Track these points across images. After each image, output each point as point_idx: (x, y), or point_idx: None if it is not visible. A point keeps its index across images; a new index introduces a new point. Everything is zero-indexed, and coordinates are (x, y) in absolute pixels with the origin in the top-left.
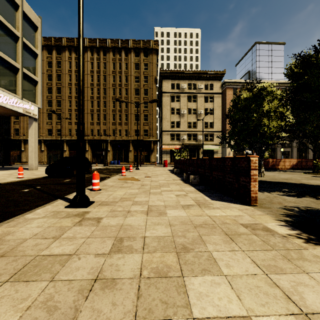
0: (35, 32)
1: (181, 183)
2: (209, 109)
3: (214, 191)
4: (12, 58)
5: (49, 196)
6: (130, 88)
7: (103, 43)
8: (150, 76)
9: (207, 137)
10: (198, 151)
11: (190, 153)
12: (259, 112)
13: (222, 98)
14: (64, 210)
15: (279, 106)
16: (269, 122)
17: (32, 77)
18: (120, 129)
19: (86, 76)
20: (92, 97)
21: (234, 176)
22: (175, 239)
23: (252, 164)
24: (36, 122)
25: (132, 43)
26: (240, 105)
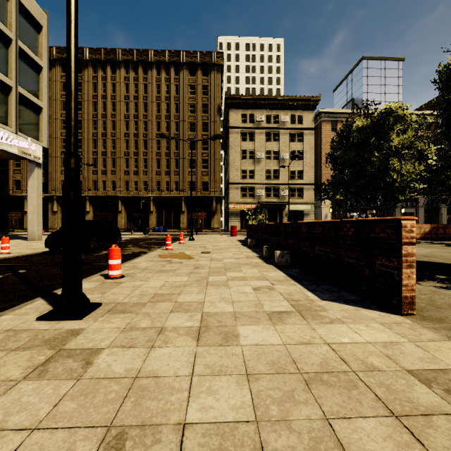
0: (38, 34)
1: (260, 264)
2: (297, 151)
3: (319, 280)
4: (0, 71)
5: (28, 289)
6: (183, 121)
7: (143, 56)
8: (211, 103)
9: (294, 193)
10: (281, 212)
11: (270, 215)
12: (382, 150)
13: (315, 136)
14: (32, 326)
15: (417, 140)
16: (401, 165)
17: (33, 101)
18: (167, 180)
19: (118, 104)
20: (127, 135)
21: (361, 255)
22: (265, 436)
23: (404, 233)
24: (39, 168)
25: (185, 55)
26: (351, 139)
